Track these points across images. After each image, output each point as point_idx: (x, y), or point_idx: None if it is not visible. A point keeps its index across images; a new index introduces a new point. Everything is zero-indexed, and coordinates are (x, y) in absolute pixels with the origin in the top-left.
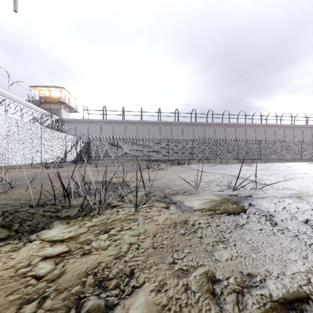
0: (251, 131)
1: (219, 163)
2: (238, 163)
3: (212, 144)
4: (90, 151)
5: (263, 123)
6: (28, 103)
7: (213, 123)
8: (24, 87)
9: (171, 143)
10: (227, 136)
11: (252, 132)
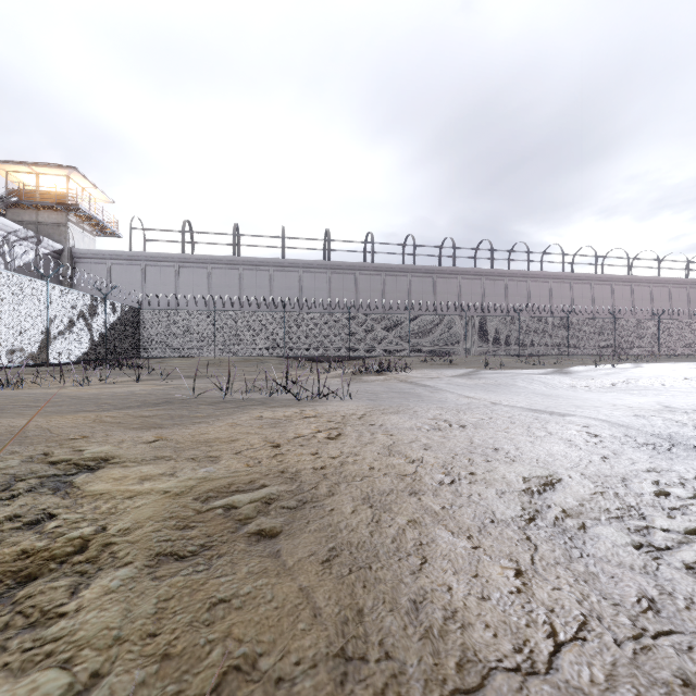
0: (541, 289)
1: (477, 365)
2: (528, 366)
3: (457, 318)
4: (140, 334)
5: (567, 273)
6: None
7: (455, 270)
8: None
9: (358, 314)
10: (487, 301)
11: (542, 293)
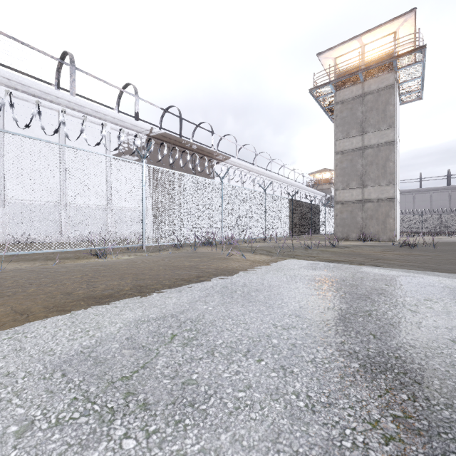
0: None
1: None
2: None
3: None
4: None
5: None
6: (317, 192)
7: None
8: (315, 181)
9: None
10: None
11: None
